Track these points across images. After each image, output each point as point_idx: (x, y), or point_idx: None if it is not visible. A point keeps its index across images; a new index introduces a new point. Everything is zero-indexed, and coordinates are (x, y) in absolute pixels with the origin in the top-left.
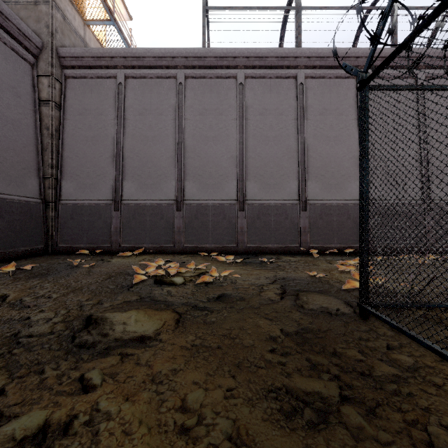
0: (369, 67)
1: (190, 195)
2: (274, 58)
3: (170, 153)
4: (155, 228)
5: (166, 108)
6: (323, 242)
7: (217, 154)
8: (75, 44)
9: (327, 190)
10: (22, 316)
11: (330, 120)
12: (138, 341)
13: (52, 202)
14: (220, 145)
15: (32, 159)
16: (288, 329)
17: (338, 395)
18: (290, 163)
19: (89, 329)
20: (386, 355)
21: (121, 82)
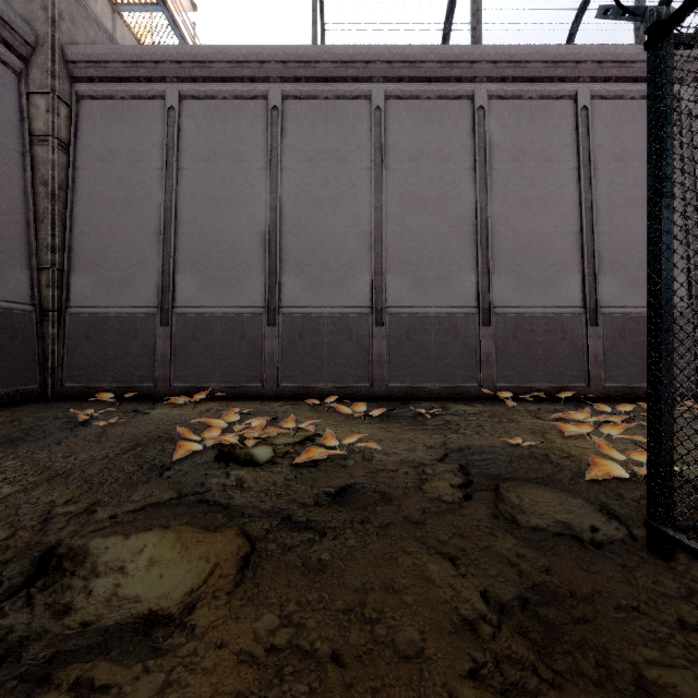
0: None
1: (291, 299)
2: (434, 63)
3: (257, 227)
4: (230, 355)
5: (251, 150)
6: (520, 379)
7: (337, 228)
8: (96, 43)
9: (527, 289)
10: None
11: (530, 171)
12: (136, 633)
13: (54, 311)
14: (343, 214)
15: (17, 237)
16: (501, 592)
17: None
18: (463, 244)
19: (34, 590)
20: None
21: (173, 106)
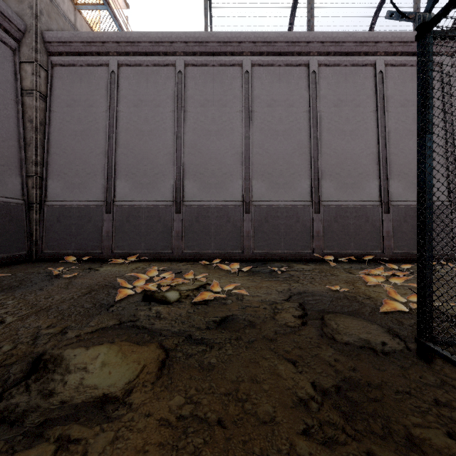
0: (436, 2)
1: (190, 196)
2: (283, 43)
3: (168, 149)
4: (151, 232)
5: (164, 99)
6: (339, 248)
7: (220, 150)
8: (64, 29)
9: (343, 189)
10: None
11: (345, 113)
12: (95, 408)
13: (37, 203)
14: (224, 140)
15: (13, 155)
16: (323, 383)
17: None
18: (302, 160)
19: (30, 381)
20: None
21: (114, 71)
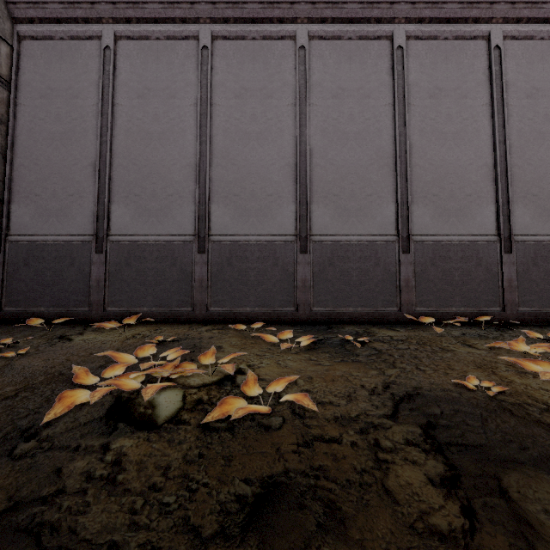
0: None
1: (220, 227)
2: (356, 4)
3: (187, 159)
4: (161, 281)
5: (182, 87)
6: (438, 304)
7: (264, 160)
8: None
9: (444, 218)
10: None
11: (446, 106)
12: None
13: None
14: (269, 147)
15: None
16: None
17: None
18: (383, 175)
19: None
20: None
21: (109, 45)
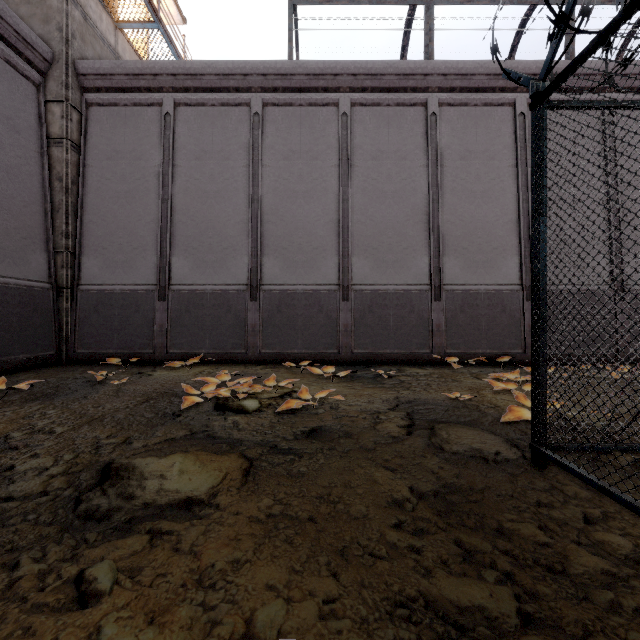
0: (550, 71)
1: (270, 278)
2: (393, 76)
3: (241, 216)
4: (218, 326)
5: (236, 150)
6: (466, 347)
7: (310, 217)
8: (101, 56)
9: (472, 269)
10: (2, 463)
11: (475, 168)
12: (181, 508)
13: (68, 288)
14: (315, 205)
15: (37, 225)
16: (422, 487)
17: (515, 613)
18: (418, 230)
19: (105, 486)
20: (584, 534)
21: (169, 112)
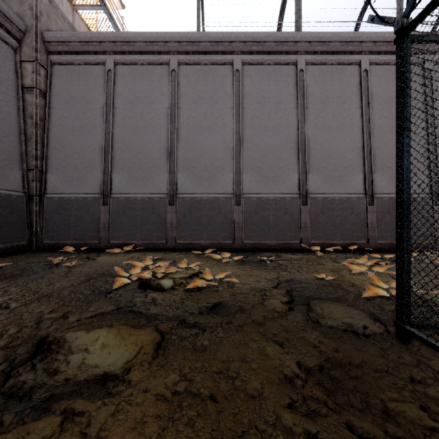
0: (413, 9)
1: (184, 188)
2: (272, 43)
3: (162, 144)
4: (146, 223)
5: (158, 96)
6: (325, 238)
7: (212, 145)
8: (62, 29)
9: (329, 182)
10: None
11: (332, 109)
12: (97, 385)
13: (37, 196)
14: (216, 136)
15: (14, 150)
16: (308, 362)
17: None
18: (290, 154)
19: (36, 361)
20: None
21: (110, 69)
